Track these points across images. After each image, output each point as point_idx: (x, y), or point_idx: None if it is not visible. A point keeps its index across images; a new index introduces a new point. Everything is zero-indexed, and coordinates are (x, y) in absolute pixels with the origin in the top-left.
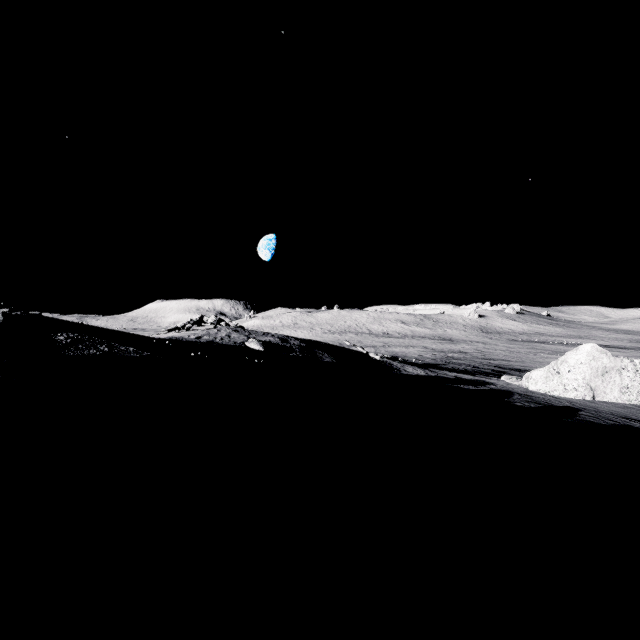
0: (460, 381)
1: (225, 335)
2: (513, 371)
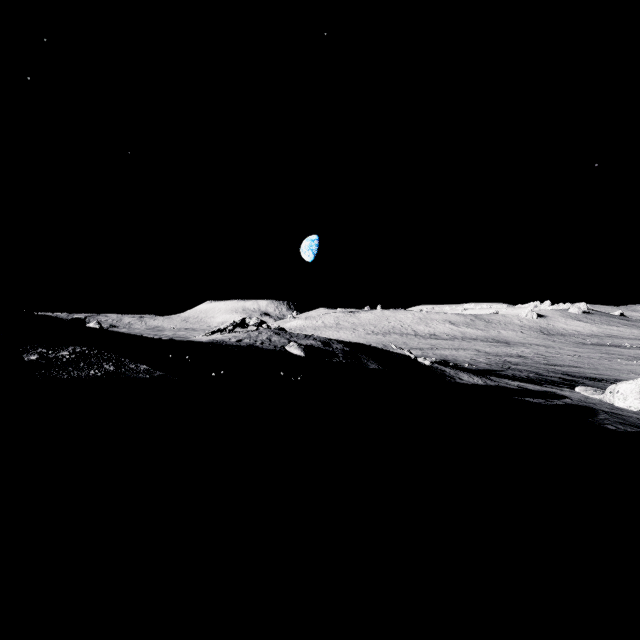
0: (526, 393)
1: (266, 338)
2: (586, 380)
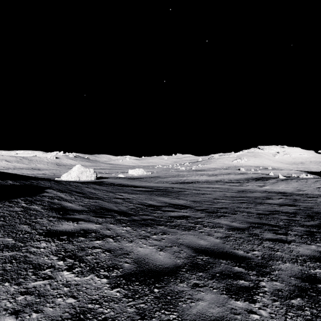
0: None
1: None
2: None
